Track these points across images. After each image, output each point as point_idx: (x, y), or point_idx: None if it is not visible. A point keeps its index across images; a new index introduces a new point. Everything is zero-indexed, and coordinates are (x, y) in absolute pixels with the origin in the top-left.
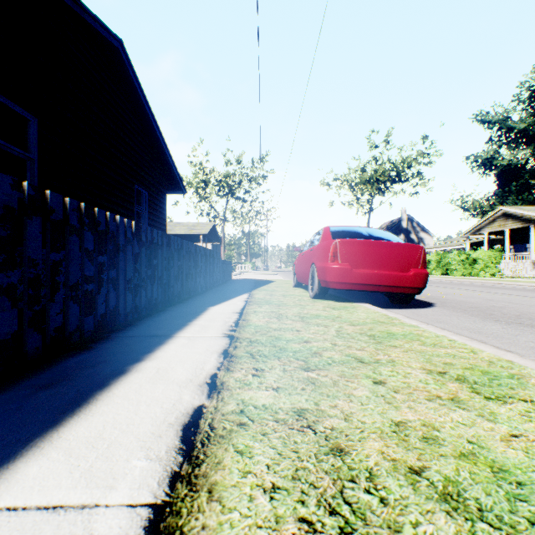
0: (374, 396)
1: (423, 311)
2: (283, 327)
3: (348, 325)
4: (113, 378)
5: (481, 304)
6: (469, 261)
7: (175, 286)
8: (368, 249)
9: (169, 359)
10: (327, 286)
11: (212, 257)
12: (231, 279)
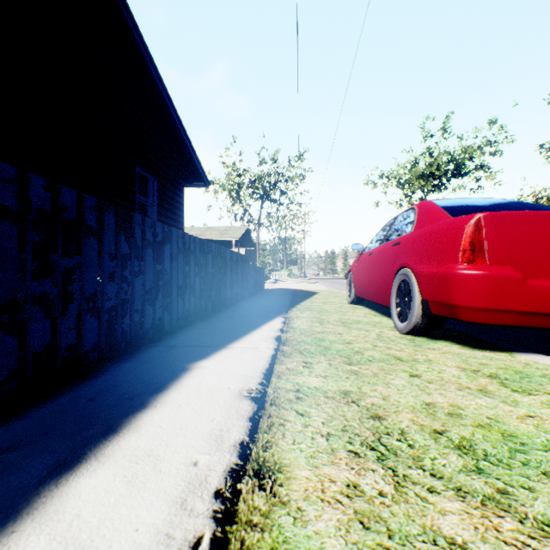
0: None
1: None
2: None
3: None
4: None
5: None
6: None
7: (145, 309)
8: None
9: None
10: (450, 315)
11: (234, 260)
12: (263, 289)
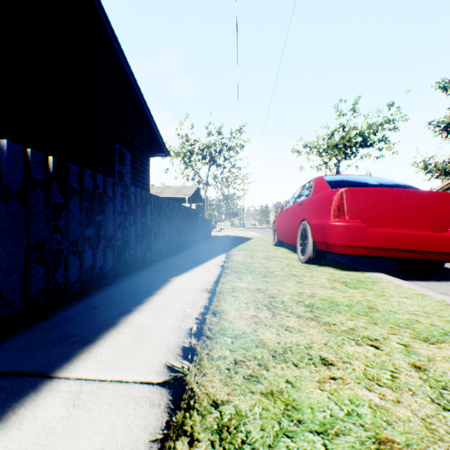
0: None
1: None
2: (289, 342)
3: (417, 340)
4: None
5: None
6: None
7: (136, 247)
8: (387, 200)
9: None
10: (327, 249)
11: (190, 214)
12: (210, 236)
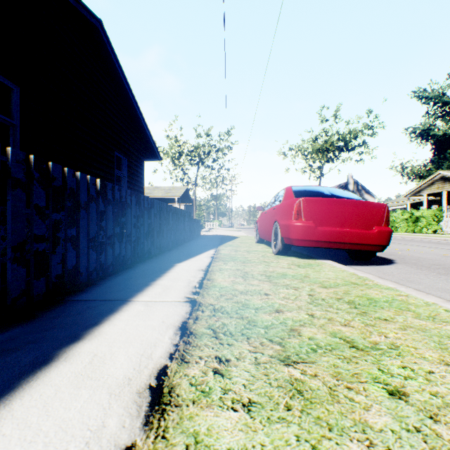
0: (404, 431)
1: (387, 268)
2: (250, 289)
3: (319, 287)
4: (28, 373)
5: (441, 261)
6: (412, 219)
7: (145, 242)
8: (331, 207)
9: (114, 337)
10: (290, 243)
11: (183, 215)
12: (200, 235)
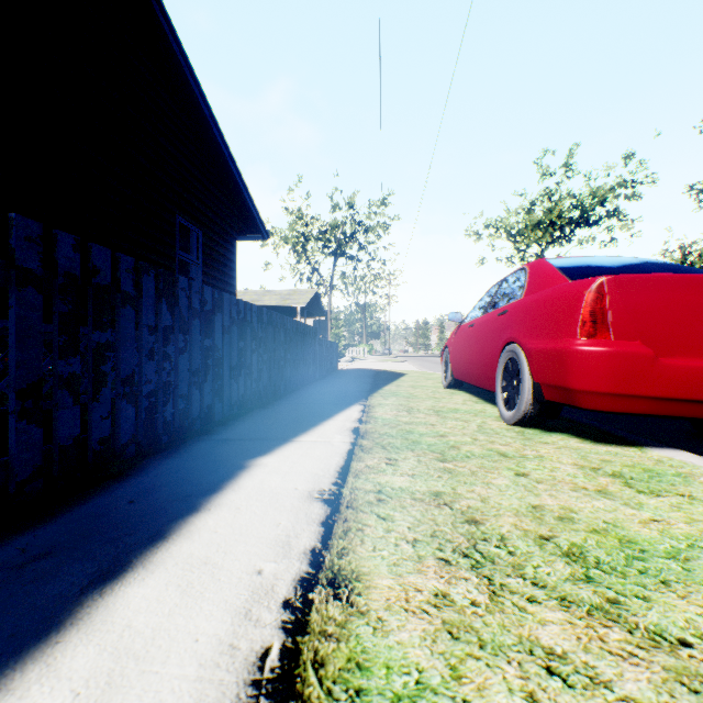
0: None
1: None
2: None
3: None
4: None
5: None
6: None
7: (192, 394)
8: (701, 300)
9: None
10: (567, 401)
11: (300, 333)
12: (336, 370)
